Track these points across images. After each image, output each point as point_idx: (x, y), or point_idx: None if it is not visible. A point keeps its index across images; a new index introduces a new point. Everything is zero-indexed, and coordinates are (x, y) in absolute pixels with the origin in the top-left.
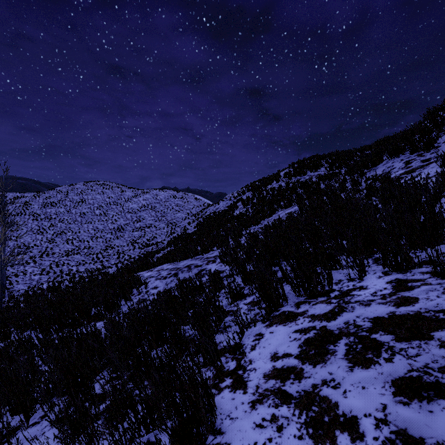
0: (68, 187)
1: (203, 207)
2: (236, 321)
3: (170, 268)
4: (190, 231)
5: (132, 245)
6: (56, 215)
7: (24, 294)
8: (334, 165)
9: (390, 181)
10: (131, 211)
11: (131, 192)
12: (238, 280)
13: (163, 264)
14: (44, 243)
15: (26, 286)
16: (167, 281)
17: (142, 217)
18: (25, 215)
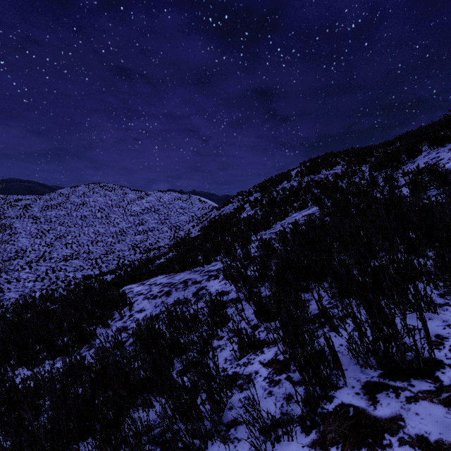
0: (70, 189)
1: (208, 210)
2: (251, 440)
3: (163, 283)
4: (193, 235)
5: (133, 249)
6: (56, 218)
7: (15, 303)
8: (353, 163)
9: (445, 174)
10: (133, 214)
11: (134, 194)
12: (248, 310)
13: (159, 275)
14: (43, 247)
15: (18, 294)
16: (157, 303)
17: (144, 220)
18: (24, 218)
